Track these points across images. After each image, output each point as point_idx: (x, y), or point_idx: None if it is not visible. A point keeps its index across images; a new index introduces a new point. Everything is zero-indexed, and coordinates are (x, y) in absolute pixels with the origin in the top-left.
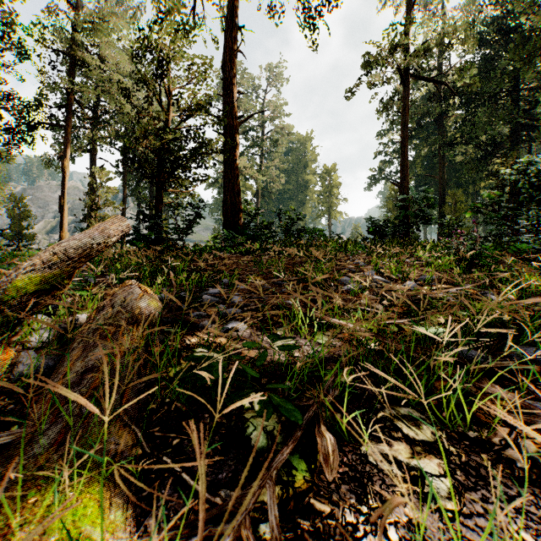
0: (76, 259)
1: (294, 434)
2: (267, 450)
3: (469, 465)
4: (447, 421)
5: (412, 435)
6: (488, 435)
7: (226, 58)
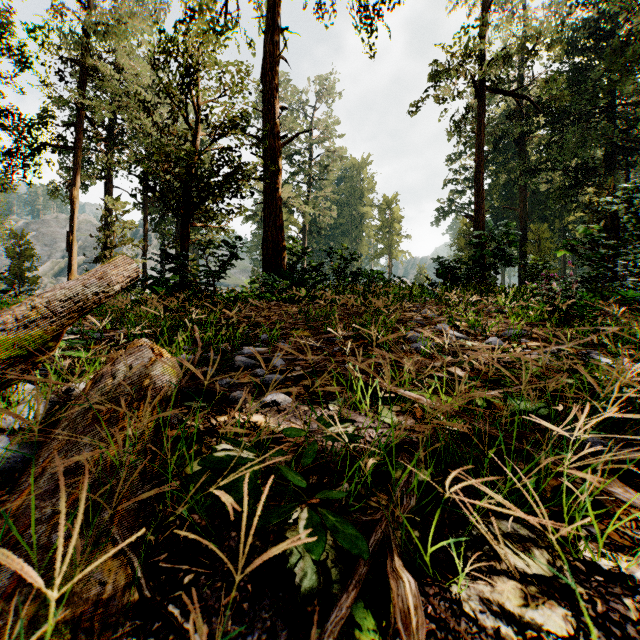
0: (65, 313)
1: (356, 572)
2: (318, 594)
3: (609, 618)
4: (569, 545)
5: (522, 567)
6: (628, 567)
7: (267, 66)
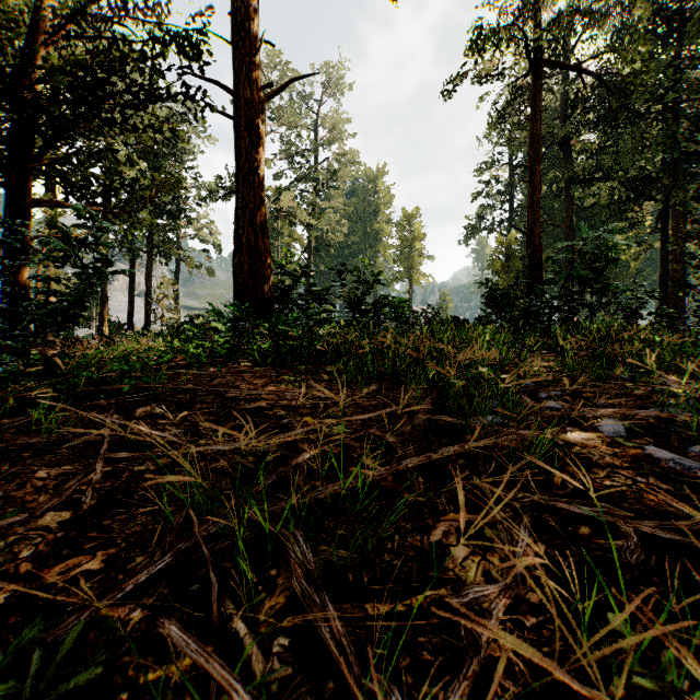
0: None
1: None
2: None
3: None
4: None
5: None
6: None
7: None
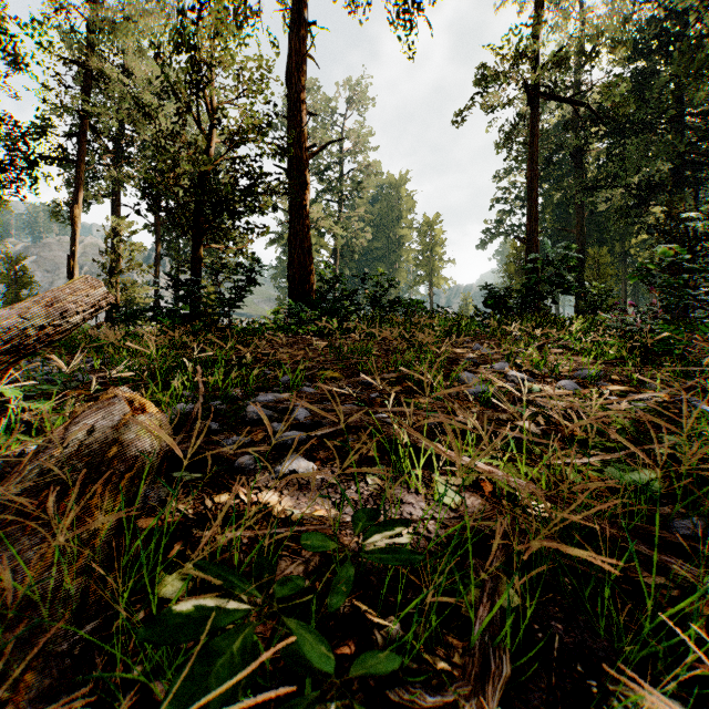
0: None
1: None
2: None
3: None
4: None
5: None
6: None
7: (293, 67)
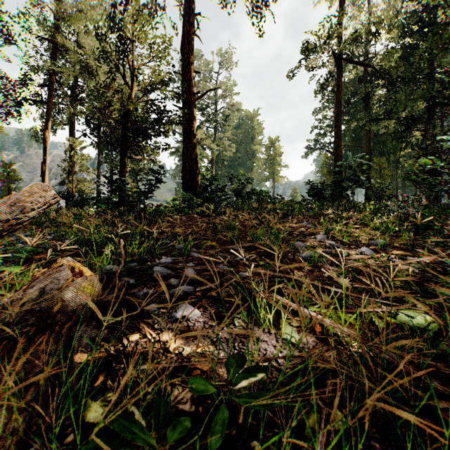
0: None
1: None
2: None
3: None
4: None
5: None
6: None
7: (185, 42)
